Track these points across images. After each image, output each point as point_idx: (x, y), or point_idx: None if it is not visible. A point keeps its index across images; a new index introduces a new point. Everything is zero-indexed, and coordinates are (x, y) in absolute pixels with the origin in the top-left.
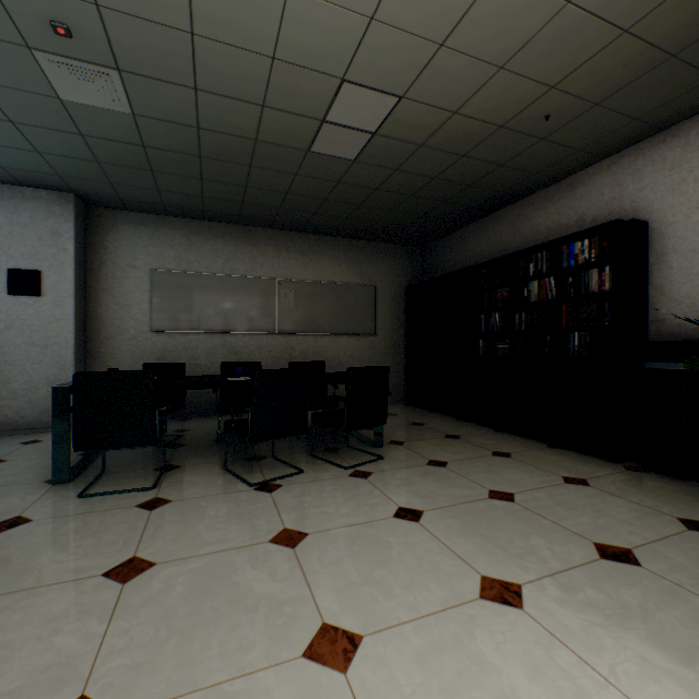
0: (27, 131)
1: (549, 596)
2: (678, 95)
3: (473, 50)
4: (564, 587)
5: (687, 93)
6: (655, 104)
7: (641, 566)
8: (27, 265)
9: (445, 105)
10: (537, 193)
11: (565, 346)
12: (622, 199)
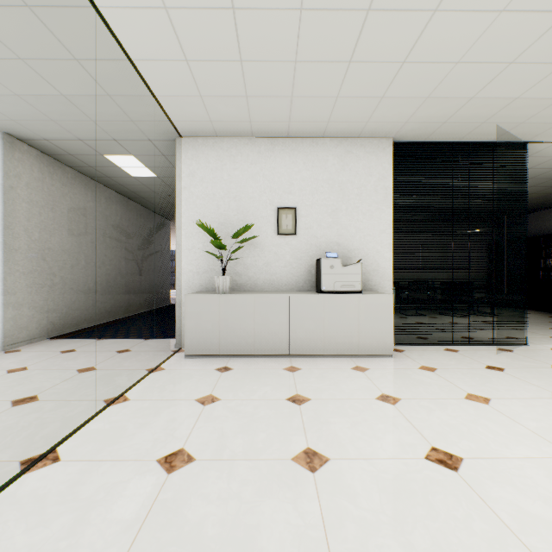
0: None
1: None
2: None
3: (543, 186)
4: None
5: None
6: None
7: None
8: None
9: (529, 193)
10: None
11: None
12: None
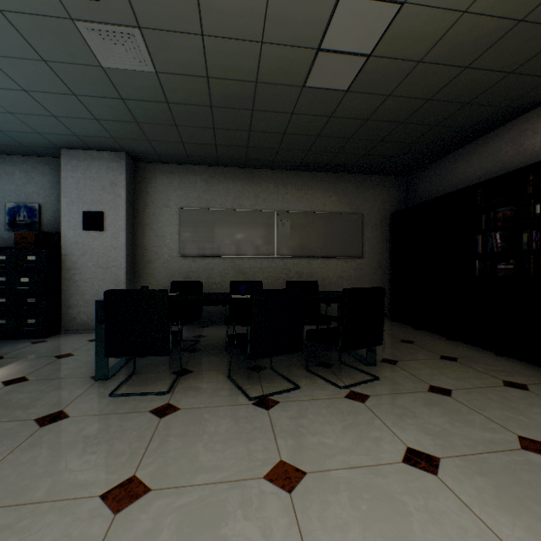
0: (86, 102)
1: None
2: None
3: None
4: None
5: None
6: None
7: None
8: (95, 208)
9: (453, 3)
10: None
11: None
12: None
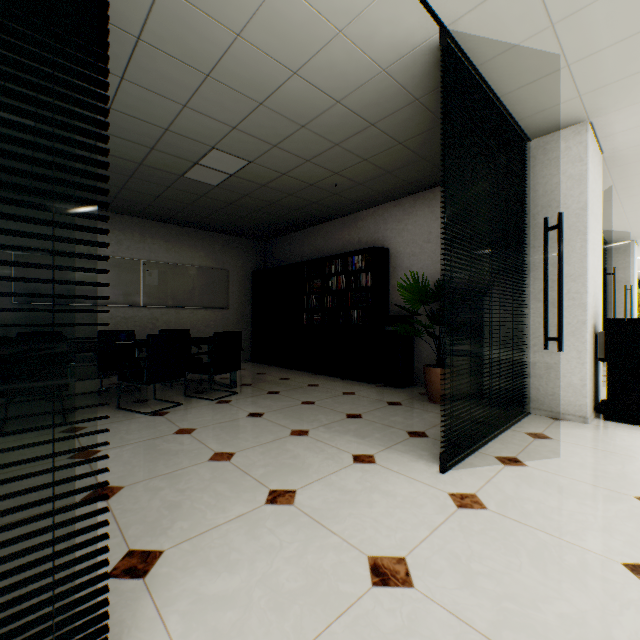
0: None
1: (320, 431)
2: (397, 187)
3: (292, 151)
4: (327, 428)
5: (401, 187)
6: (388, 189)
7: (362, 418)
8: None
9: (278, 170)
10: (338, 220)
11: (350, 318)
12: (378, 233)
